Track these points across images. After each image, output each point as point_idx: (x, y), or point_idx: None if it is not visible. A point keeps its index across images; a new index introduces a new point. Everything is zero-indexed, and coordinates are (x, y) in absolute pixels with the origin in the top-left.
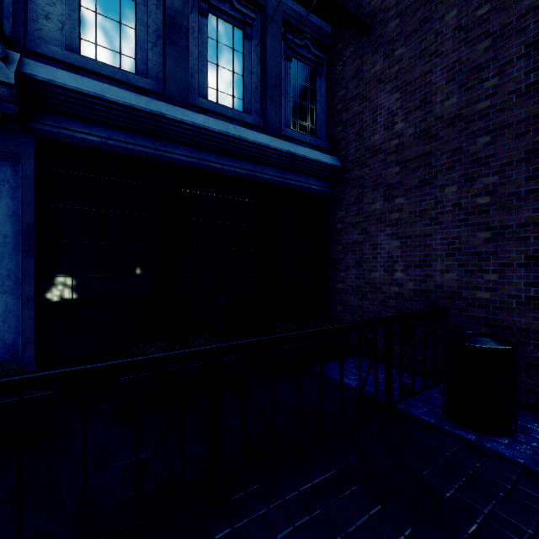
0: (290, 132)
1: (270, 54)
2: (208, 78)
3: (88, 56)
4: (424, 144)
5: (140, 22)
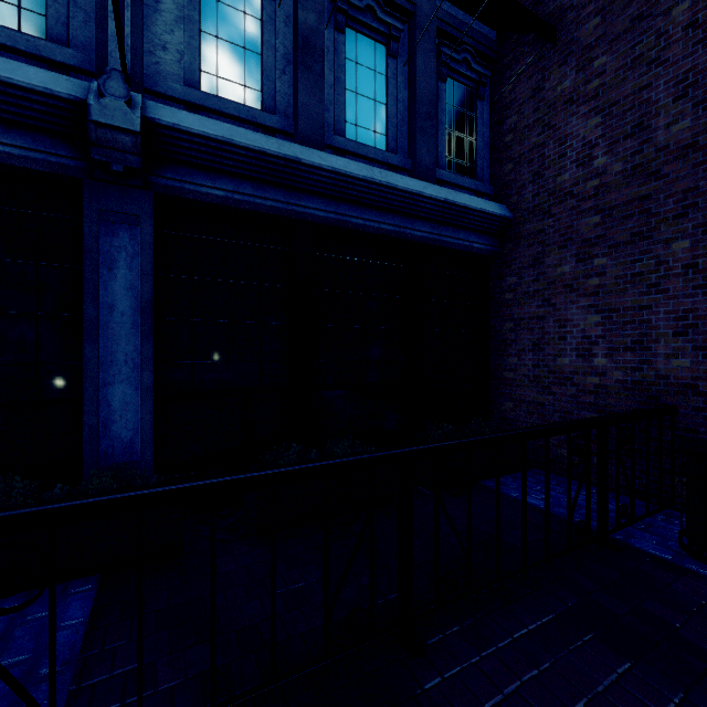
0: (444, 175)
1: (421, 74)
2: (345, 110)
3: (208, 92)
4: (638, 184)
5: (267, 45)
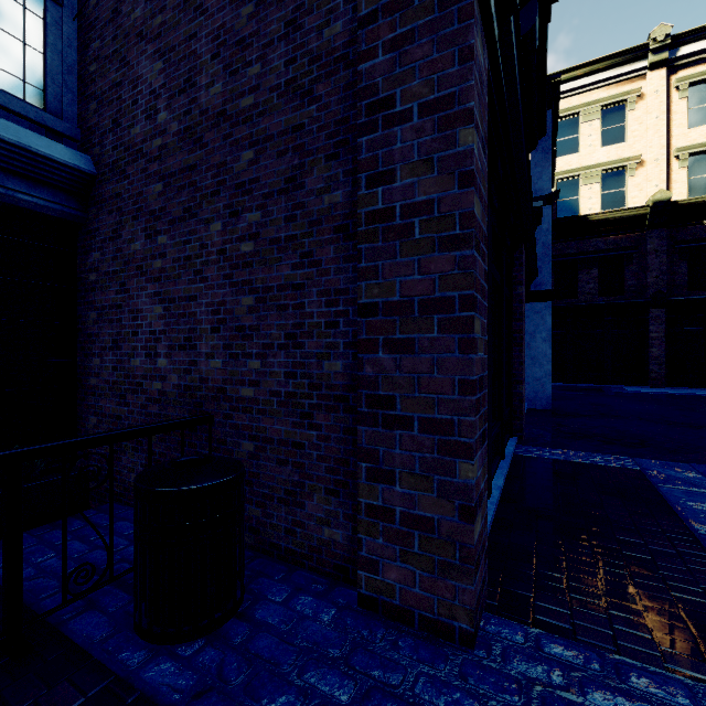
0: None
1: None
2: None
3: None
4: (188, 151)
5: None
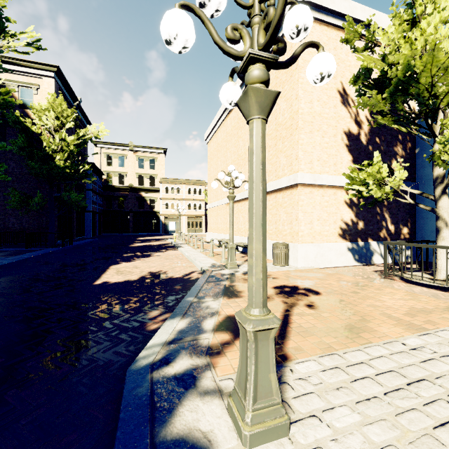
0: None
1: None
2: None
3: None
4: None
5: None
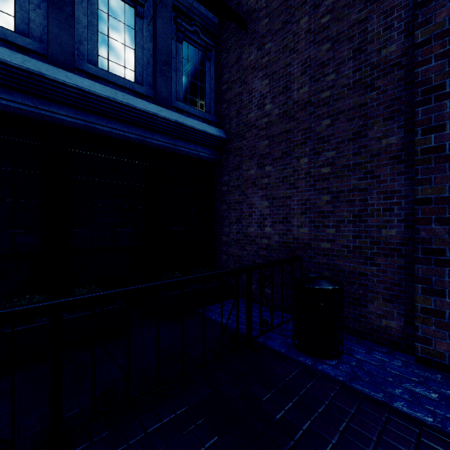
0: (180, 105)
1: (161, 33)
2: (98, 47)
3: None
4: (285, 123)
5: None
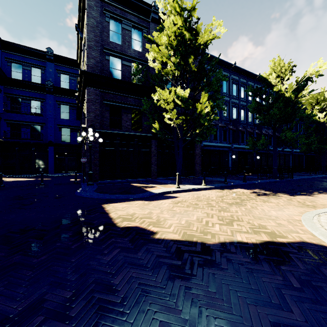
0: None
1: None
2: None
3: None
4: None
5: None
